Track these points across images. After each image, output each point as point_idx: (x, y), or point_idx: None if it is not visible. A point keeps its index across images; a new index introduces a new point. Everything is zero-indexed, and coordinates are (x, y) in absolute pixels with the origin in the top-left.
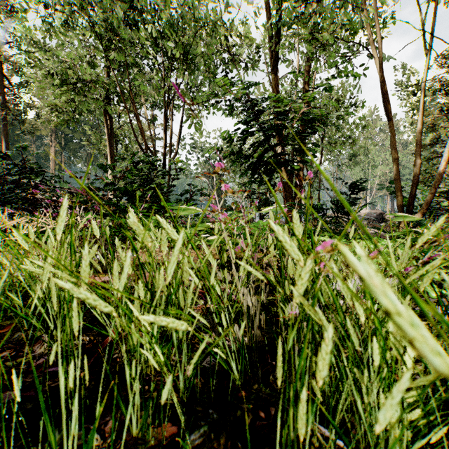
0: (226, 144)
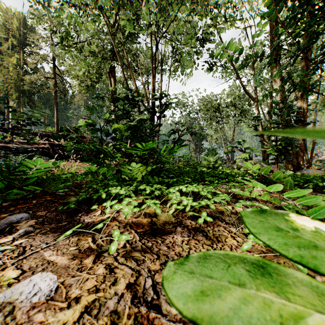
0: (203, 100)
